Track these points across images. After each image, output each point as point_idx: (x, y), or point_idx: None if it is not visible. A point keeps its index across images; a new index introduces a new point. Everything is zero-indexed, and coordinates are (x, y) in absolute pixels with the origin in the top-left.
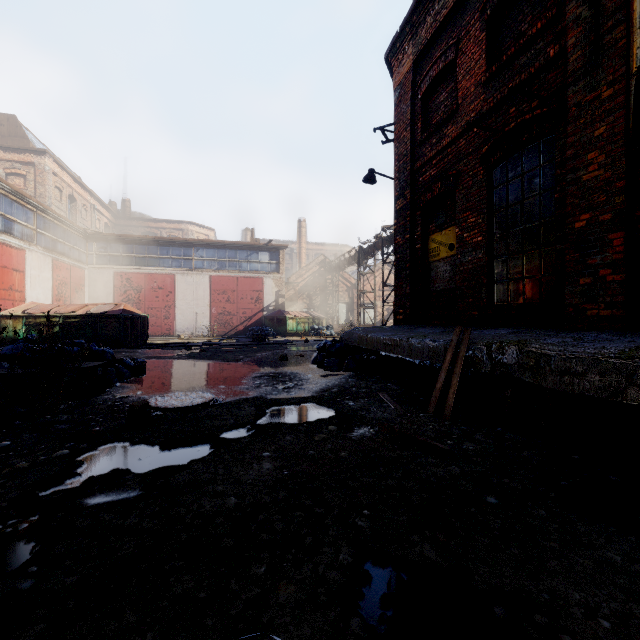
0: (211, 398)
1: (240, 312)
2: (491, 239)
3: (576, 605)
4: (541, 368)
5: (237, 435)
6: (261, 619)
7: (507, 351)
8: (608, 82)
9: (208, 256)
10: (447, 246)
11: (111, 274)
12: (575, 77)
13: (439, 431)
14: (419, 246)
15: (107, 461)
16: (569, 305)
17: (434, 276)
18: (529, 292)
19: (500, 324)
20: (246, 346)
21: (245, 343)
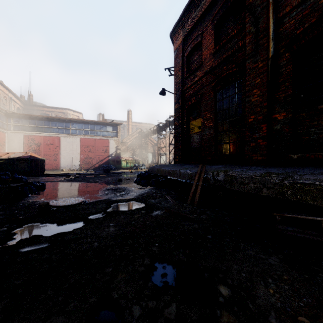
0: (82, 200)
1: (96, 157)
2: (216, 124)
3: (234, 270)
4: (233, 182)
5: (97, 217)
6: (110, 287)
7: (220, 175)
8: (261, 60)
9: (79, 127)
10: (198, 127)
11: (22, 136)
12: (249, 56)
13: (191, 211)
14: (185, 126)
15: (29, 232)
16: (246, 155)
17: (192, 141)
18: (231, 149)
19: (220, 163)
20: (100, 175)
21: (99, 173)
